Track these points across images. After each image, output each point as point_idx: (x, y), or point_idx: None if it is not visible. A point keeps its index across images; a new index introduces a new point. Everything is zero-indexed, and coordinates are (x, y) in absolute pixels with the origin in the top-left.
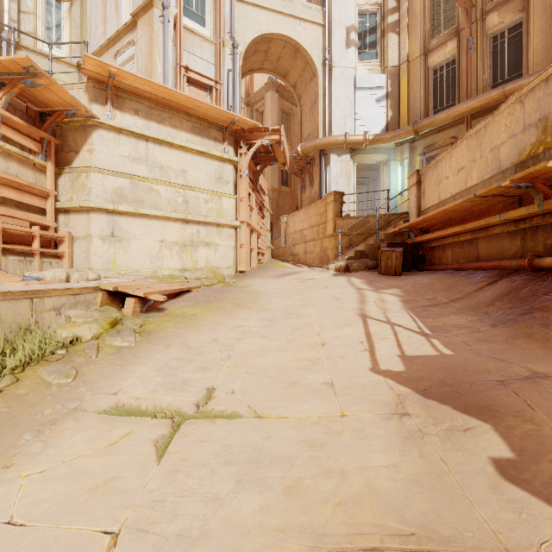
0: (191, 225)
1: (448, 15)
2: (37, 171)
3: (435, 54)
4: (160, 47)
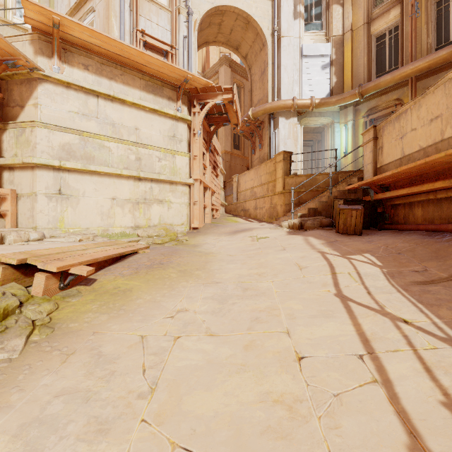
0: (143, 182)
1: None
2: None
3: (379, 22)
4: (117, 10)
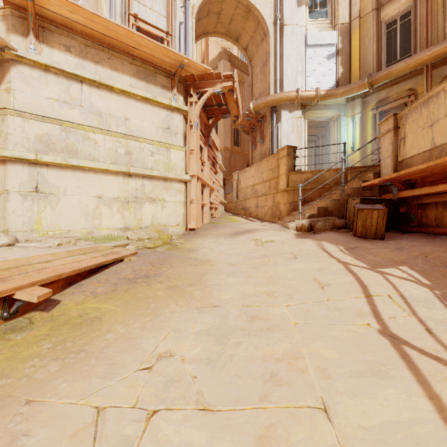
0: (134, 179)
1: None
2: None
3: (389, 7)
4: None
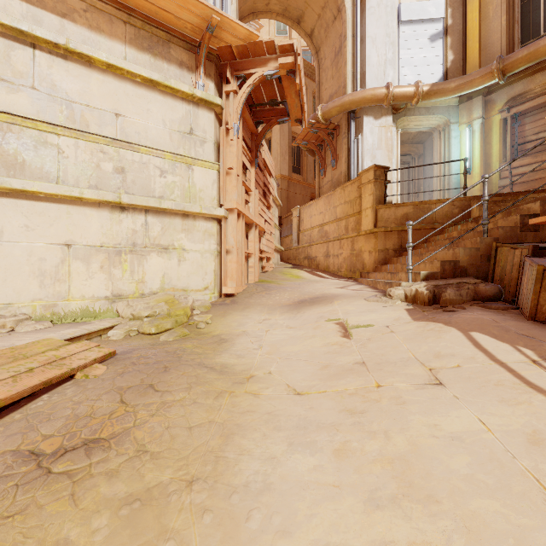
0: (130, 214)
1: None
2: None
3: None
4: None
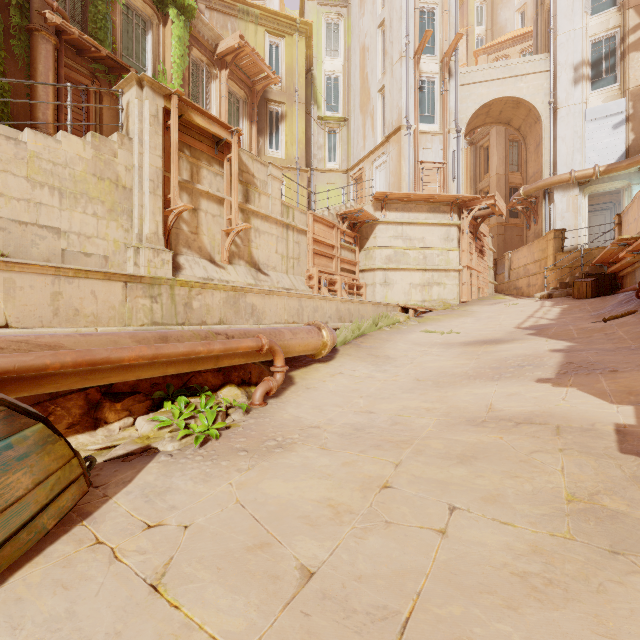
0: (428, 272)
1: None
2: (352, 252)
3: None
4: (405, 155)
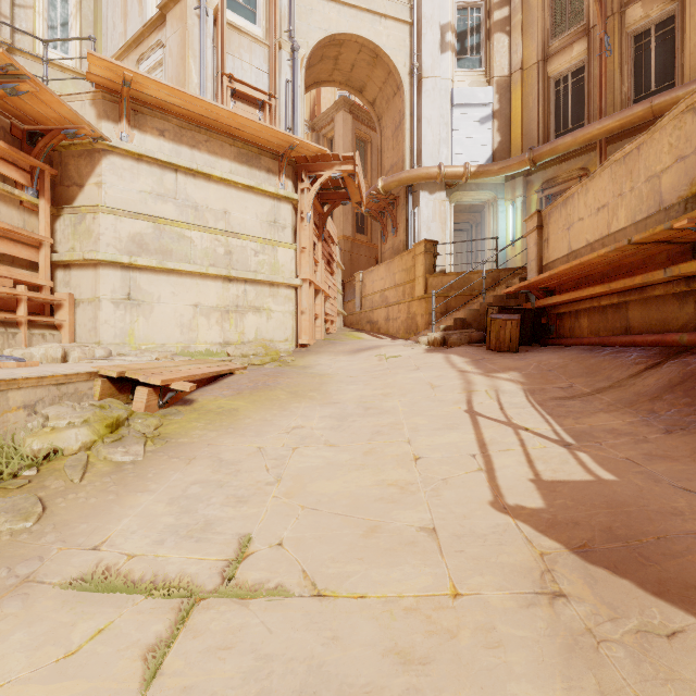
0: (235, 284)
1: (574, 8)
2: (26, 211)
3: (558, 60)
4: (196, 48)
